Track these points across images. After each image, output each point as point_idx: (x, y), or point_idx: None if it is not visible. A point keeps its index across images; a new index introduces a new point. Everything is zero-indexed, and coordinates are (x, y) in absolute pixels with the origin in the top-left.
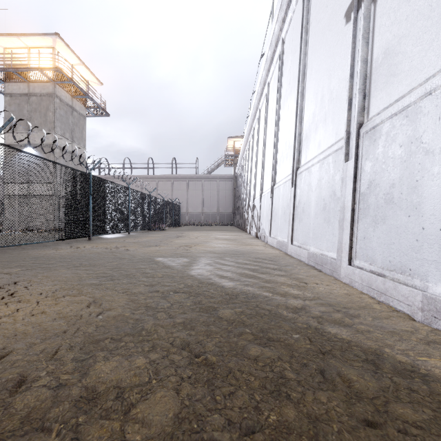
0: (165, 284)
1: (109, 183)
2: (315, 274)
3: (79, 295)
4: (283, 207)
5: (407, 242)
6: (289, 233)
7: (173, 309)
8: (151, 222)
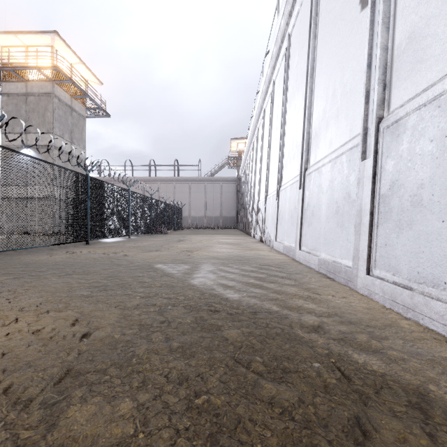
0: (163, 296)
1: (109, 185)
2: (328, 284)
3: (65, 310)
4: (290, 210)
5: (441, 251)
6: (297, 237)
7: (170, 328)
8: (153, 226)
